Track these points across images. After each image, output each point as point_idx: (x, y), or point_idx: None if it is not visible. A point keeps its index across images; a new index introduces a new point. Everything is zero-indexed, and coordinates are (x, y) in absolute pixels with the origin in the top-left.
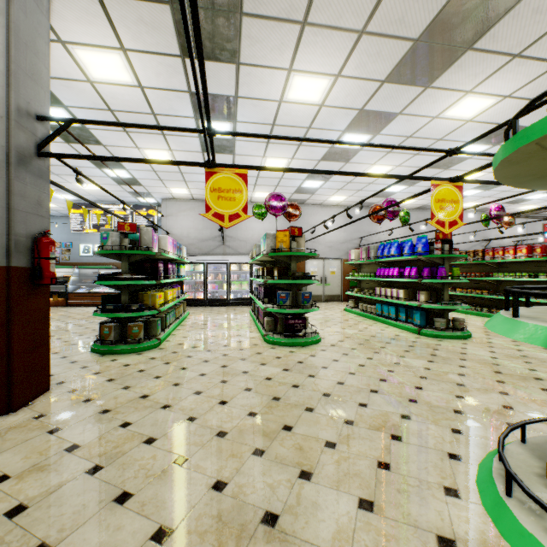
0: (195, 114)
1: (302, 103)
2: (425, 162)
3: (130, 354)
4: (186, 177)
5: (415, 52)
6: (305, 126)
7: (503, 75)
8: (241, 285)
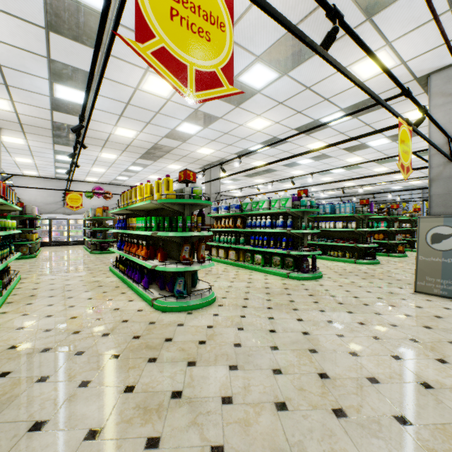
0: (54, 153)
1: (108, 158)
2: (173, 177)
3: (23, 259)
4: (39, 168)
5: (145, 155)
6: (111, 162)
7: (178, 163)
8: (77, 232)
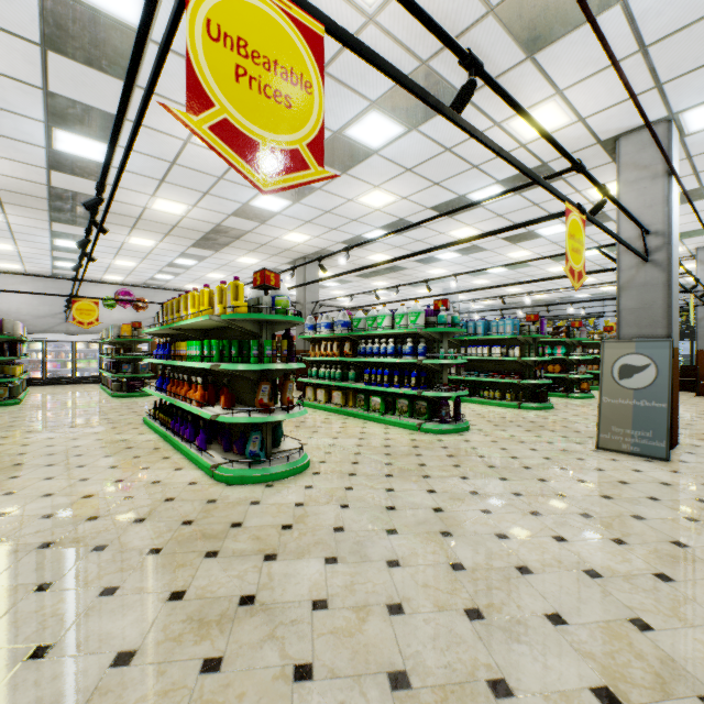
0: (52, 237)
1: (141, 245)
2: (247, 276)
3: None
4: (26, 259)
5: (201, 243)
6: (146, 252)
7: (254, 254)
8: (90, 363)
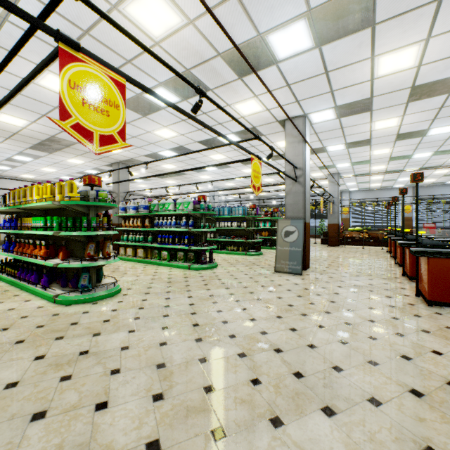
0: None
1: None
2: (74, 171)
3: None
4: None
5: (37, 146)
6: None
7: (80, 158)
8: None
